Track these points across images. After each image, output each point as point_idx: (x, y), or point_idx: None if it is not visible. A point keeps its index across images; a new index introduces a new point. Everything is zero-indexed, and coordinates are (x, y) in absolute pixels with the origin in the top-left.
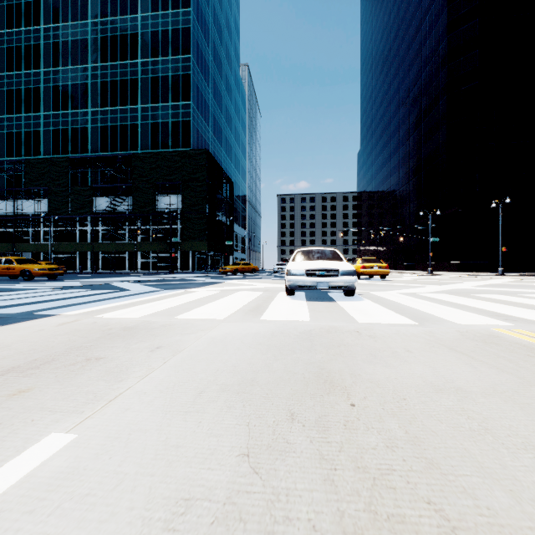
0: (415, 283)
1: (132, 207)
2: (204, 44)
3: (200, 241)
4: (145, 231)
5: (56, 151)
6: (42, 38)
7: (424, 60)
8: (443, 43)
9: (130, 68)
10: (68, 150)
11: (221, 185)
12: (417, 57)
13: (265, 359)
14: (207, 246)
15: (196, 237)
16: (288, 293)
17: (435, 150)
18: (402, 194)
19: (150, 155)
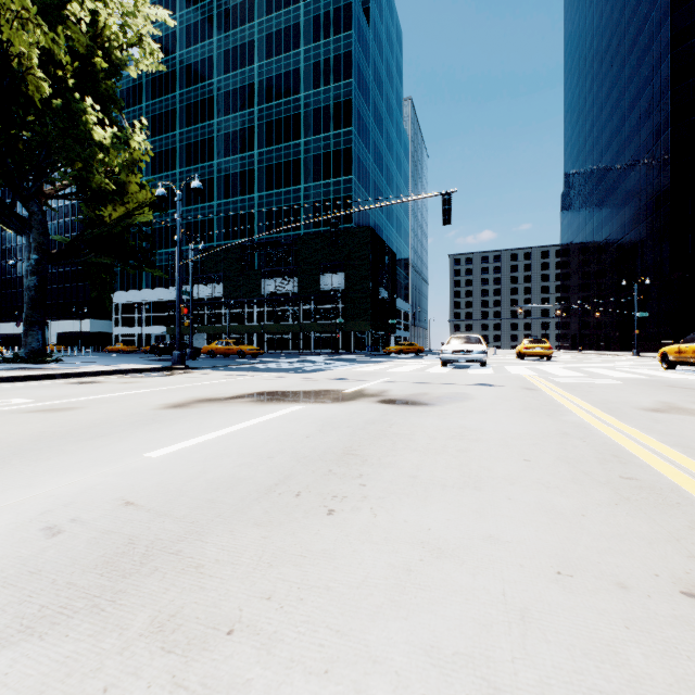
0: (567, 363)
1: (297, 289)
2: (364, 109)
3: (363, 321)
4: (307, 312)
5: (227, 237)
6: (215, 131)
7: (642, 81)
8: (665, 61)
9: (293, 149)
10: (238, 236)
11: (384, 259)
12: (634, 76)
13: (424, 376)
14: (370, 326)
15: (358, 317)
16: (442, 365)
17: (655, 197)
18: (616, 252)
19: (314, 237)
